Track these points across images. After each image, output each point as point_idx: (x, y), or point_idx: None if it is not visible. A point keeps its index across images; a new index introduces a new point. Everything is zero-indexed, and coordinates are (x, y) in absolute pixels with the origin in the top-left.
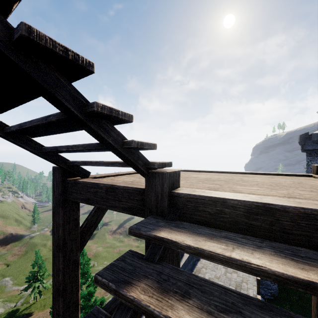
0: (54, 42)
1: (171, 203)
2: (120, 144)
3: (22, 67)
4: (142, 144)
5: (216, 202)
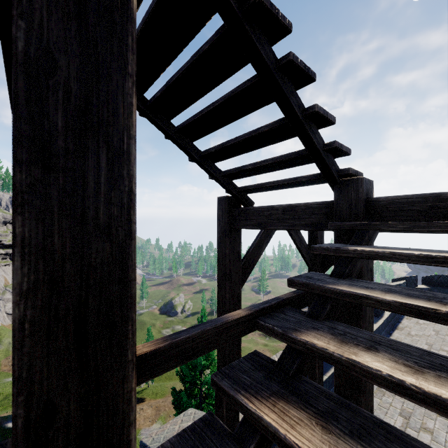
0: (301, 62)
1: (366, 209)
2: (321, 147)
3: (279, 82)
4: (341, 146)
5: (426, 199)
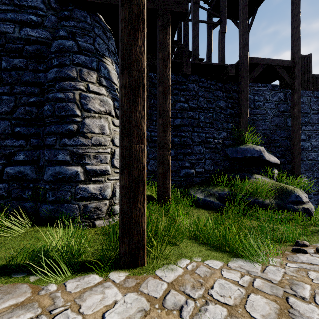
0: None
1: None
2: None
3: None
4: None
5: None
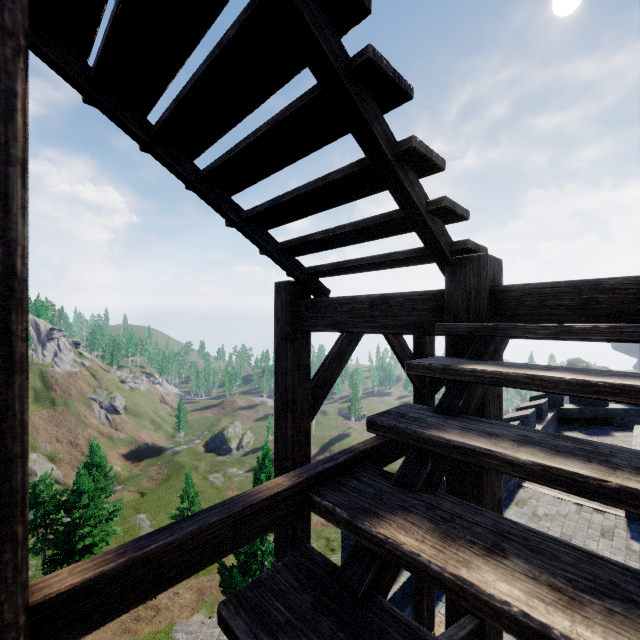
0: (387, 64)
1: (492, 303)
2: (423, 206)
3: (353, 97)
4: (454, 205)
5: (580, 288)
